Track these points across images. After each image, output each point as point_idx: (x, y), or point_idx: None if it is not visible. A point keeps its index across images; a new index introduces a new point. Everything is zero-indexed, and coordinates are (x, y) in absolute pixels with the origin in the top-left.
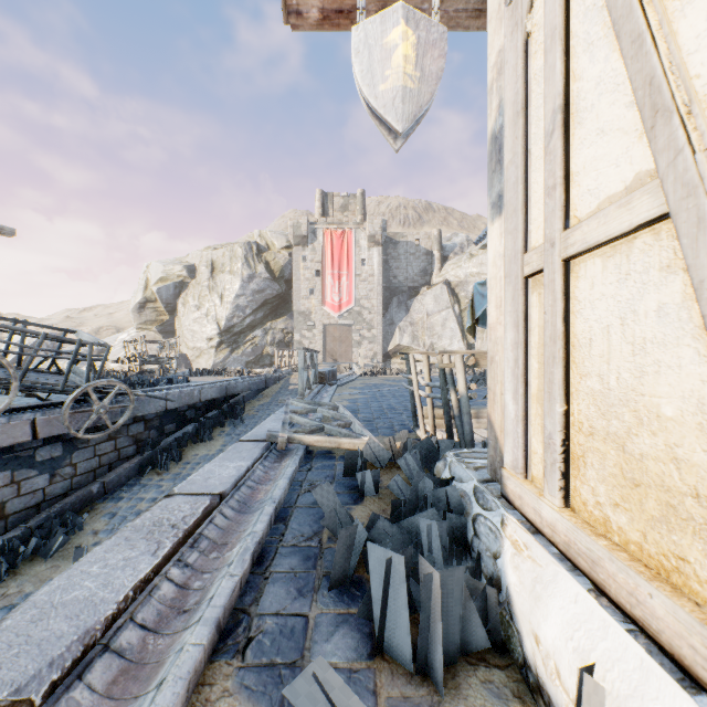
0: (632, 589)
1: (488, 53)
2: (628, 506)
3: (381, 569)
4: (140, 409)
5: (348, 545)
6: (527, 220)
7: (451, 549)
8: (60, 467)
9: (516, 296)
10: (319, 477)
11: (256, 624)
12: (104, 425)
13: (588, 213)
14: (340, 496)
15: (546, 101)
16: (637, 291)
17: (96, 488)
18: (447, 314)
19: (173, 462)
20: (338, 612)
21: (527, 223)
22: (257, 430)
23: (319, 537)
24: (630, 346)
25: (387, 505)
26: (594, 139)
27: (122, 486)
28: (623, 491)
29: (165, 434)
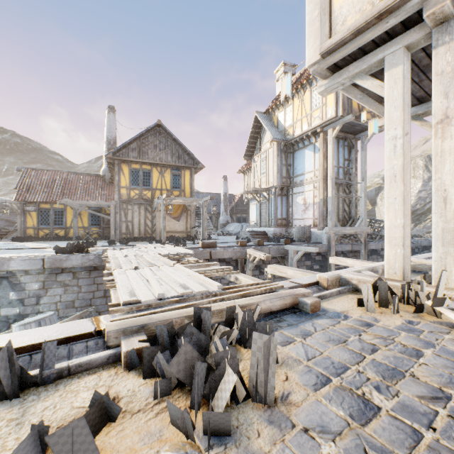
0: None
1: None
2: None
3: None
4: None
5: None
6: None
7: None
8: (383, 257)
9: None
10: None
11: None
12: None
13: None
14: None
15: None
16: None
17: None
18: None
19: None
20: None
21: None
22: None
23: None
24: None
25: None
26: None
27: None
28: None
29: None
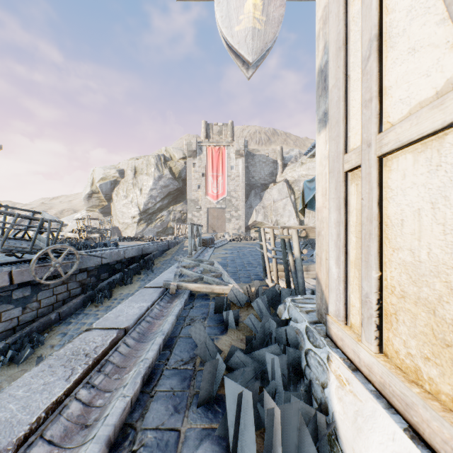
0: (447, 438)
1: (316, 10)
2: (438, 361)
3: (234, 399)
4: (84, 263)
5: (212, 373)
6: (347, 128)
7: (289, 376)
8: (29, 303)
9: (338, 186)
10: (198, 314)
11: (139, 438)
12: (59, 274)
13: (400, 118)
14: (211, 328)
15: (363, 33)
16: (449, 179)
17: (54, 316)
18: (287, 201)
19: (106, 298)
20: (203, 427)
21: (347, 131)
22: (158, 279)
23: (194, 361)
24: (441, 226)
25: (244, 335)
26: (406, 57)
27: (71, 315)
28: (434, 348)
29: (101, 280)
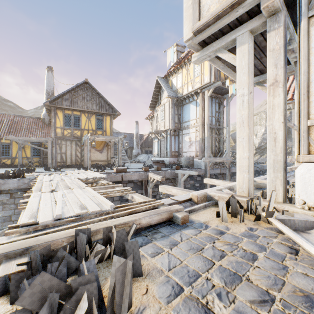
0: None
1: None
2: None
3: None
4: None
5: None
6: None
7: None
8: None
9: None
10: None
11: None
12: None
13: None
14: None
15: None
16: None
17: None
18: None
19: None
20: None
21: None
22: None
23: None
24: None
25: None
26: None
27: None
28: None
29: (255, 176)
